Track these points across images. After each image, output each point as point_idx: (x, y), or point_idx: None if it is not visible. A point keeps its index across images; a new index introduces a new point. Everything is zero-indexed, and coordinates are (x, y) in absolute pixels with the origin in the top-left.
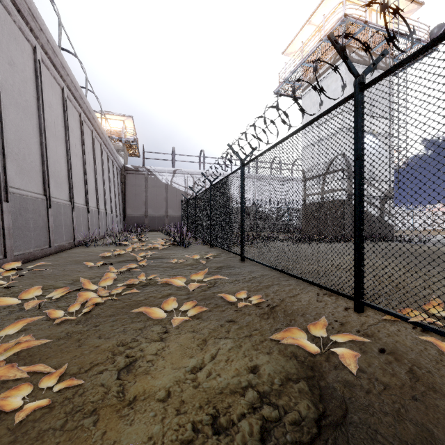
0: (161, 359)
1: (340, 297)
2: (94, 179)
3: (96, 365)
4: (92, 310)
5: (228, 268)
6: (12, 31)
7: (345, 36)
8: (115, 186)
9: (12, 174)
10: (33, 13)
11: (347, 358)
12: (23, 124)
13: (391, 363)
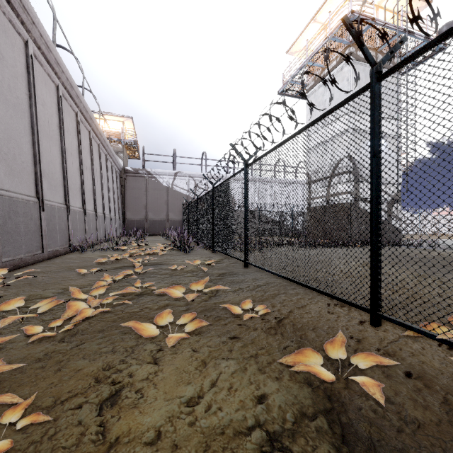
0: (153, 387)
1: (353, 308)
2: (92, 181)
3: (75, 395)
4: (79, 324)
5: (231, 275)
6: (1, 23)
7: (359, 22)
8: (114, 189)
9: (1, 175)
10: (24, 5)
11: (372, 388)
12: (13, 122)
13: (420, 391)
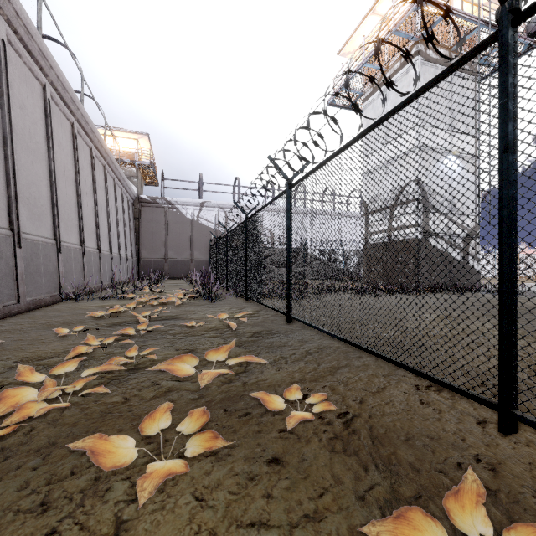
0: None
1: (457, 395)
2: (94, 211)
3: None
4: (12, 432)
5: (269, 335)
6: None
7: None
8: (125, 222)
9: None
10: None
11: None
12: None
13: None
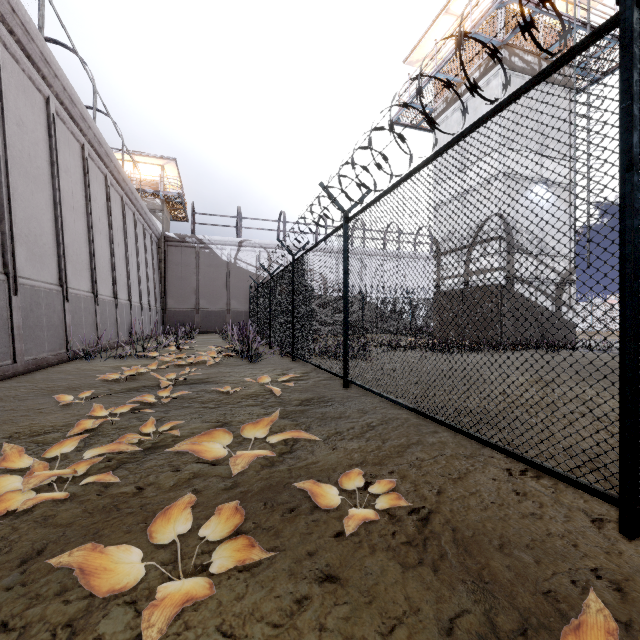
0: None
1: (561, 483)
2: (110, 251)
3: None
4: None
5: (321, 404)
6: None
7: None
8: (147, 265)
9: None
10: None
11: None
12: None
13: None
